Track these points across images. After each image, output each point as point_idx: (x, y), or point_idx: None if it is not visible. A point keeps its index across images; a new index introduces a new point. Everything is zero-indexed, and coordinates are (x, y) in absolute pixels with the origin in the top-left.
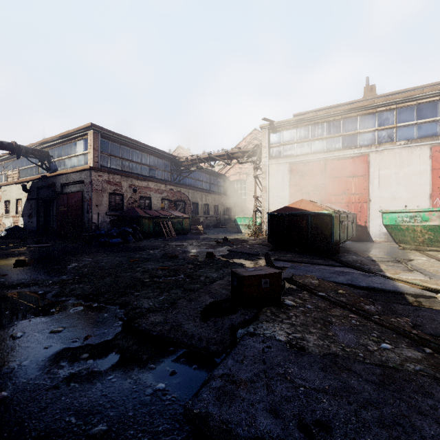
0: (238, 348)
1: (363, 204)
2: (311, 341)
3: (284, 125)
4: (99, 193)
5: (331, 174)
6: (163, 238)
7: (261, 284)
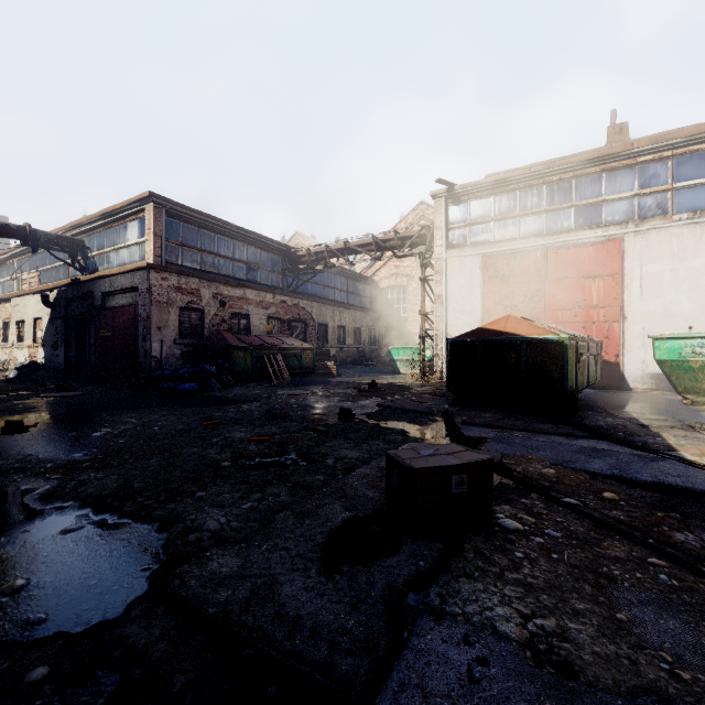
0: (408, 662)
1: (612, 325)
2: (584, 643)
3: (472, 191)
4: (163, 308)
5: (554, 273)
6: (270, 382)
7: (451, 485)
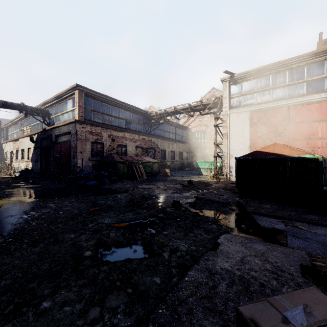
0: None
1: None
2: None
3: (244, 76)
4: (83, 142)
5: (294, 119)
6: (136, 179)
7: None
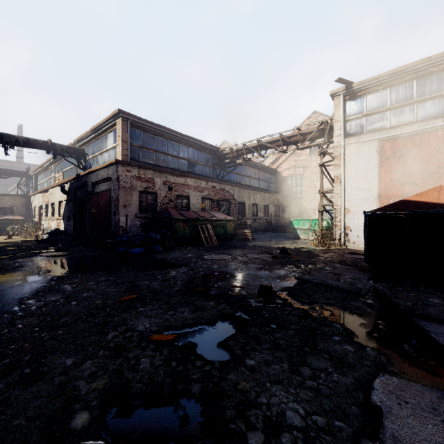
0: None
1: None
2: None
3: (369, 86)
4: (127, 191)
5: None
6: (202, 245)
7: None
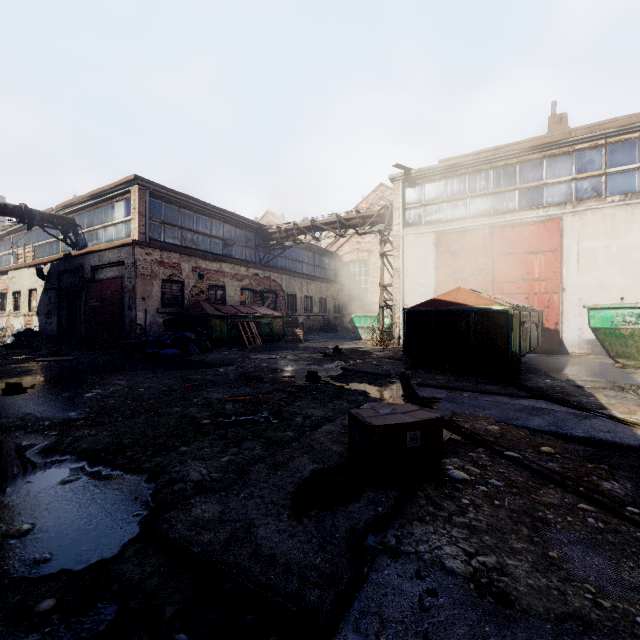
0: (368, 594)
1: (552, 295)
2: (520, 577)
3: (427, 175)
4: (147, 280)
5: (500, 249)
6: (244, 347)
7: (406, 441)
